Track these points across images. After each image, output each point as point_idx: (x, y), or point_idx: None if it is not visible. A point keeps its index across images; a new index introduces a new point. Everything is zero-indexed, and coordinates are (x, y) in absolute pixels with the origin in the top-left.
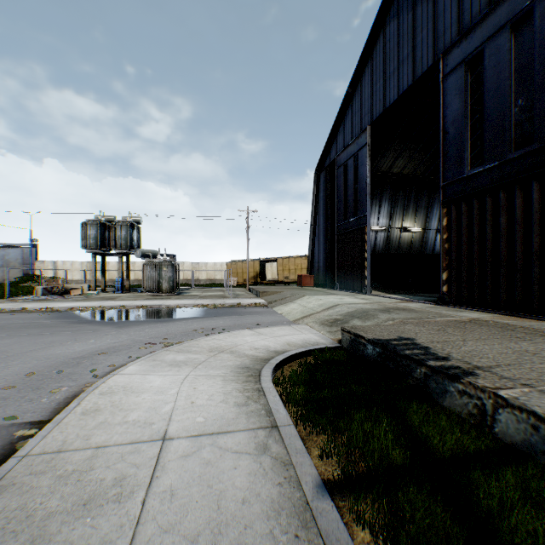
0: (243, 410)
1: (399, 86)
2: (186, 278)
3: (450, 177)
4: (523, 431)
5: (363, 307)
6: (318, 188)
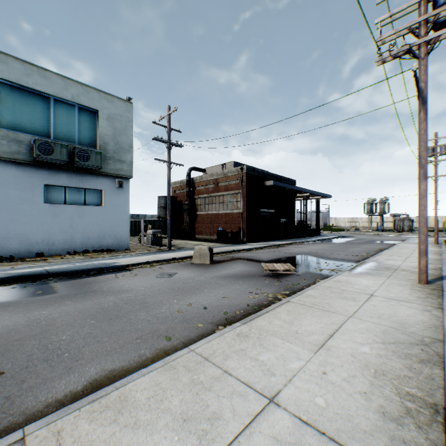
0: None
1: None
2: None
3: None
4: None
5: None
6: None
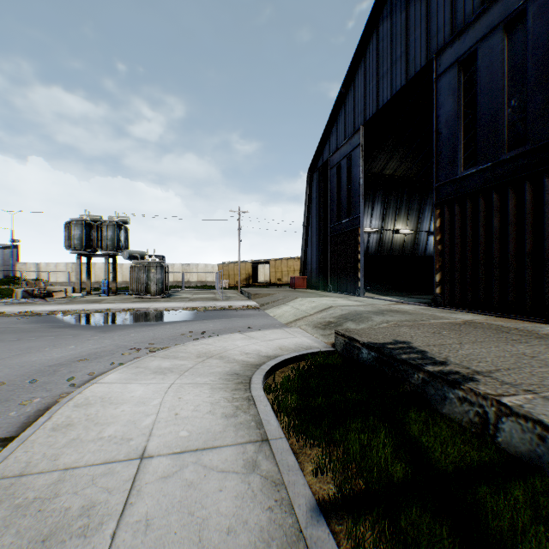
0: (231, 422)
1: (393, 86)
2: (176, 280)
3: (443, 178)
4: (528, 441)
5: (356, 310)
6: (311, 189)
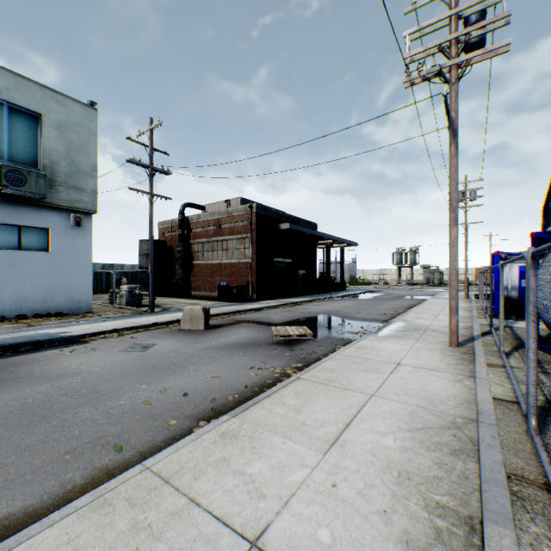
0: None
1: None
2: None
3: None
4: None
5: None
6: (544, 220)
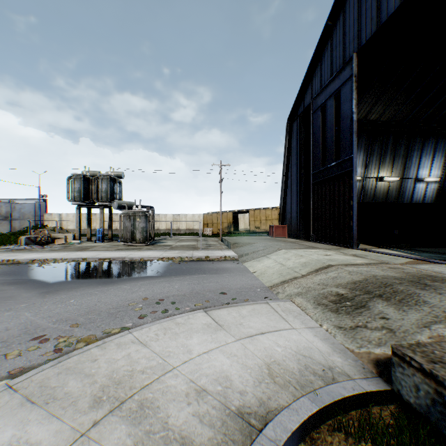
0: None
1: None
2: (168, 228)
3: None
4: None
5: (373, 274)
6: (291, 138)
